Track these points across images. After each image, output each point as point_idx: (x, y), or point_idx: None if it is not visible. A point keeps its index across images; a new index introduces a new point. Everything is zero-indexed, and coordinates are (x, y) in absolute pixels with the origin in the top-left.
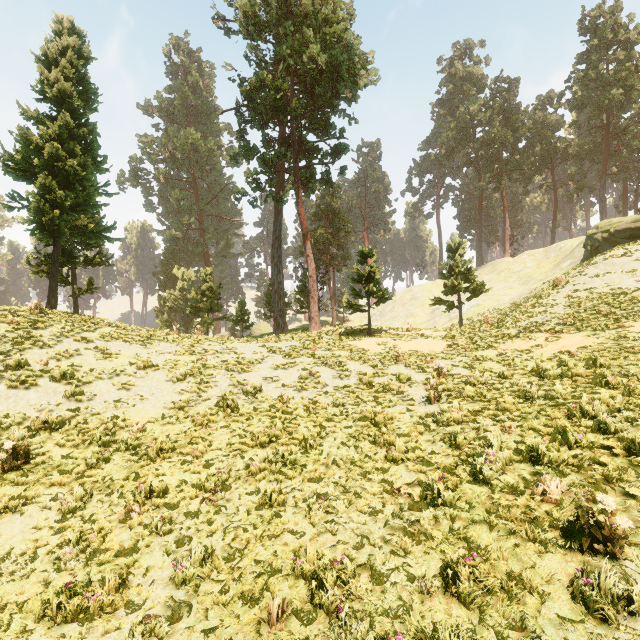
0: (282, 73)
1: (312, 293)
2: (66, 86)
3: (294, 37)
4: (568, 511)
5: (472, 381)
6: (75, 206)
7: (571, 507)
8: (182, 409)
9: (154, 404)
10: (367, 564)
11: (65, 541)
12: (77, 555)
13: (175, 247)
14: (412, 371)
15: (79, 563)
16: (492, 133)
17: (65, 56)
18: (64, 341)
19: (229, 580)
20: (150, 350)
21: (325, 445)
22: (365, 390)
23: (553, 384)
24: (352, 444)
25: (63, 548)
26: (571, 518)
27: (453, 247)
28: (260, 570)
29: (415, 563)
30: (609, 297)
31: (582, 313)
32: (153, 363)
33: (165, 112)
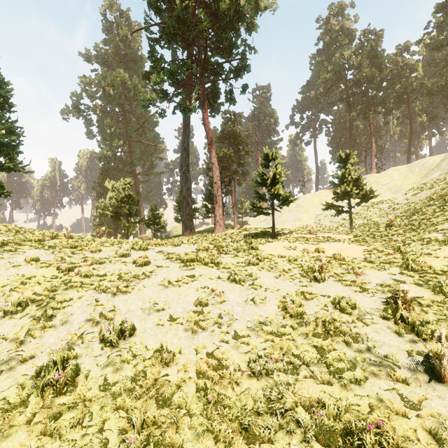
0: None
1: (217, 198)
2: None
3: None
4: None
5: None
6: None
7: None
8: None
9: None
10: None
11: None
12: None
13: (108, 165)
14: (346, 289)
15: None
16: (363, 72)
17: None
18: None
19: None
20: (4, 261)
21: None
22: (296, 330)
23: None
24: None
25: None
26: None
27: (343, 158)
28: None
29: None
30: None
31: None
32: None
33: (101, 59)
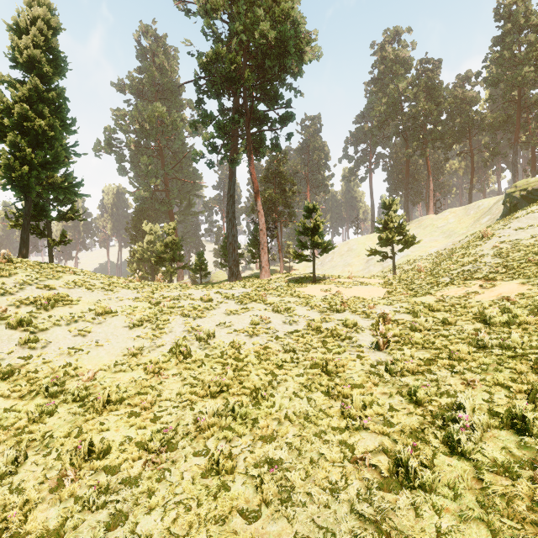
0: (236, 47)
1: (262, 245)
2: (35, 52)
3: (246, 16)
4: None
5: (418, 327)
6: (45, 164)
7: None
8: (135, 356)
9: (108, 351)
10: None
11: None
12: None
13: (144, 206)
14: (357, 316)
15: None
16: (418, 107)
17: (35, 25)
18: (27, 288)
19: None
20: (111, 297)
21: (277, 396)
22: (314, 336)
23: (502, 332)
24: (304, 395)
25: None
26: None
27: (387, 204)
28: None
29: None
30: (535, 247)
31: (512, 262)
32: (112, 309)
33: (135, 89)
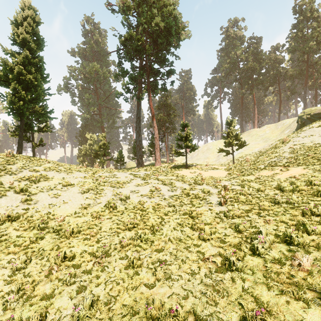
0: (141, 32)
1: (156, 146)
2: (26, 36)
3: (147, 13)
4: (317, 277)
5: (243, 193)
6: (31, 100)
7: (318, 275)
8: (86, 208)
9: (70, 205)
10: (192, 310)
11: (11, 290)
12: (17, 299)
13: (86, 123)
14: (210, 187)
15: (17, 305)
16: (248, 65)
17: (26, 21)
18: (23, 171)
19: (106, 319)
20: (70, 176)
21: (164, 229)
22: (185, 198)
23: (289, 195)
24: (179, 229)
25: (9, 294)
26: (320, 283)
27: (229, 122)
28: (125, 312)
29: (222, 311)
30: (313, 148)
31: (299, 156)
32: (71, 183)
33: (81, 54)
